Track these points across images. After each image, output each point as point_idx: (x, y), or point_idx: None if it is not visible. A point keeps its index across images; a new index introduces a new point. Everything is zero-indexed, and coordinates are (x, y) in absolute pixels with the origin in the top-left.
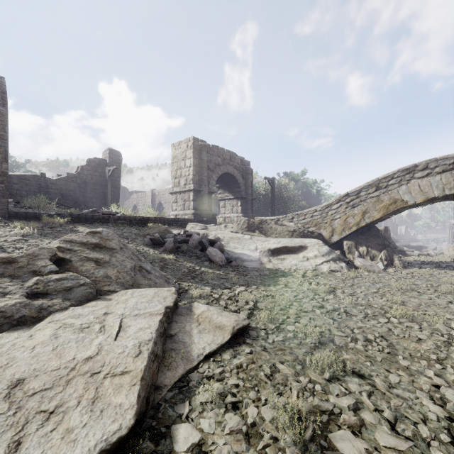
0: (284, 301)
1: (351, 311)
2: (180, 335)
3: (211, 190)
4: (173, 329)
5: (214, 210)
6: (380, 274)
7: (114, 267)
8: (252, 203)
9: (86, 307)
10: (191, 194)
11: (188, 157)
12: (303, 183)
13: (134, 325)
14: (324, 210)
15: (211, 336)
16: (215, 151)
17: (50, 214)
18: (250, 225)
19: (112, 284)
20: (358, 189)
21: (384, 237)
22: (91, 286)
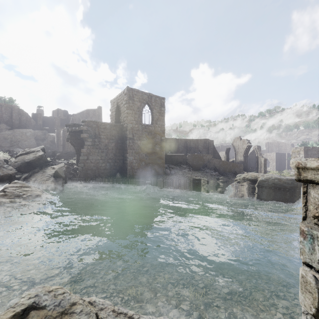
0: None
1: None
2: None
3: None
4: None
5: None
6: None
7: None
8: None
9: None
10: None
11: (301, 154)
12: None
13: None
14: None
15: None
16: (313, 149)
17: None
18: None
19: None
20: None
21: None
22: None
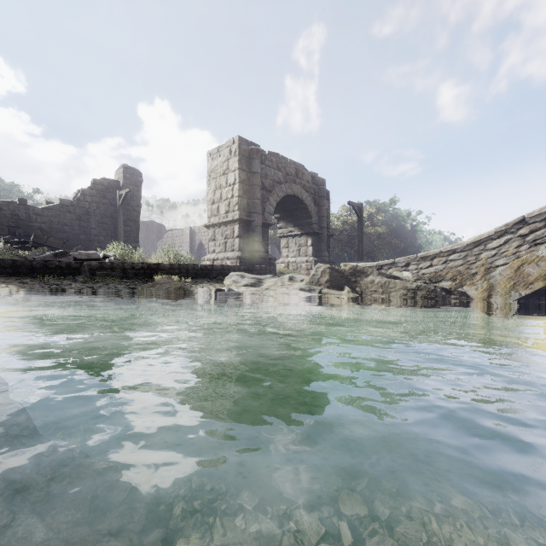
0: None
1: None
2: None
3: (266, 221)
4: None
5: (273, 252)
6: None
7: None
8: (328, 242)
9: None
10: (236, 227)
11: (231, 170)
12: (393, 215)
13: None
14: (471, 250)
15: None
16: (273, 161)
17: None
18: (334, 277)
19: None
20: None
21: None
22: None
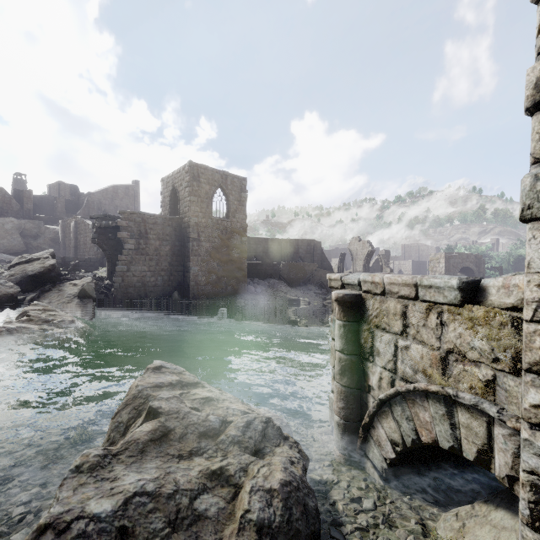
0: None
1: None
2: None
3: None
4: None
5: None
6: None
7: None
8: None
9: None
10: None
11: (441, 263)
12: None
13: None
14: None
15: None
16: (457, 256)
17: None
18: None
19: None
20: None
21: None
22: None
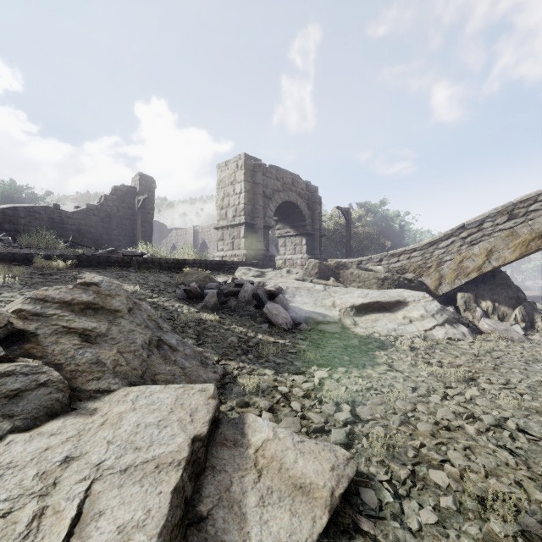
0: (399, 402)
1: (529, 428)
2: (219, 516)
3: (267, 224)
4: (205, 497)
5: (270, 250)
6: (524, 344)
7: (114, 343)
8: (320, 241)
9: (37, 437)
10: (242, 229)
11: (238, 181)
12: (383, 216)
13: (110, 513)
14: (427, 249)
15: (285, 516)
16: (273, 173)
17: (48, 255)
18: (322, 270)
19: (105, 376)
20: (480, 218)
21: (517, 288)
22: (60, 386)
